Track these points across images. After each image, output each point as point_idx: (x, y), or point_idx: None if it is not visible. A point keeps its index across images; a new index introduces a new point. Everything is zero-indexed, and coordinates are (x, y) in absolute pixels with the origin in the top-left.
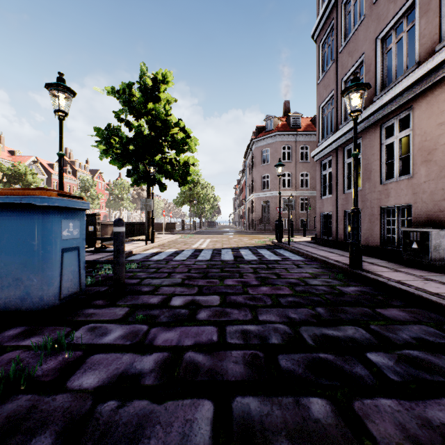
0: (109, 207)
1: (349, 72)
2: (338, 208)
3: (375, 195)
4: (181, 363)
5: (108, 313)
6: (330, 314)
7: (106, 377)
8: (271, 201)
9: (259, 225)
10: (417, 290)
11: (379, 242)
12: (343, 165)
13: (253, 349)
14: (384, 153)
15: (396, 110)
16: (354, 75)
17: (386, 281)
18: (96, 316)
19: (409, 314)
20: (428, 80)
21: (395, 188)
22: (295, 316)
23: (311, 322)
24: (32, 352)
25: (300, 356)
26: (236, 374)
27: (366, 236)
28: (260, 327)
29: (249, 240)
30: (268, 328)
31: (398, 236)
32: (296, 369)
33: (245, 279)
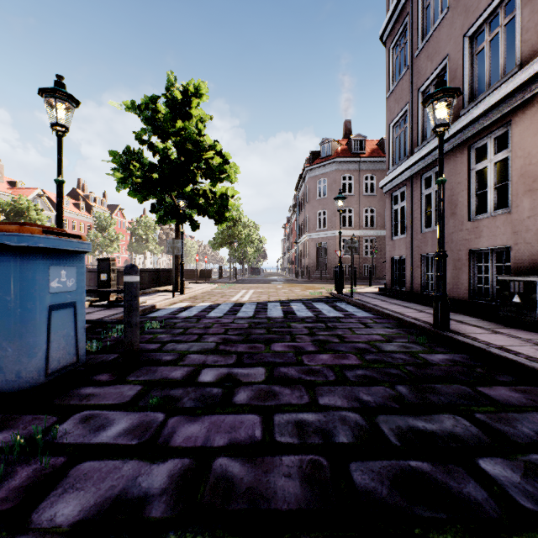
0: (131, 250)
1: (428, 81)
2: (414, 251)
3: (462, 235)
4: (207, 478)
5: (113, 393)
6: (416, 395)
7: (94, 504)
8: (328, 243)
9: (313, 272)
10: (529, 360)
11: (468, 294)
12: (420, 198)
13: (313, 452)
14: (474, 181)
15: (490, 126)
16: (439, 78)
17: (485, 347)
18: (96, 398)
19: (524, 395)
20: (534, 86)
21: (488, 226)
22: (368, 398)
23: (391, 407)
24: None
25: (381, 465)
26: (289, 498)
27: (450, 287)
28: (321, 415)
29: (302, 291)
30: (332, 418)
31: (492, 286)
32: (378, 488)
33: (299, 343)
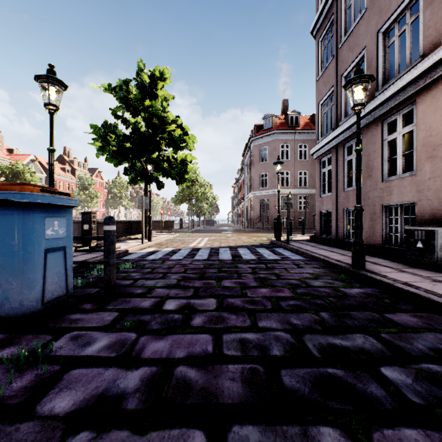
0: (108, 206)
1: (349, 68)
2: (338, 206)
3: (377, 193)
4: (170, 381)
5: (95, 318)
6: (336, 320)
7: (83, 399)
8: (269, 199)
9: (257, 224)
10: (427, 292)
11: (381, 241)
12: (344, 163)
13: (252, 362)
14: (386, 149)
15: (399, 105)
16: (357, 67)
17: (392, 282)
18: (82, 322)
19: (421, 320)
20: (434, 73)
21: (398, 186)
22: (297, 322)
23: (315, 329)
24: (3, 367)
25: (305, 371)
26: (233, 395)
27: (367, 235)
28: (260, 335)
29: (248, 239)
30: (268, 336)
31: (400, 234)
32: (302, 388)
33: (244, 280)
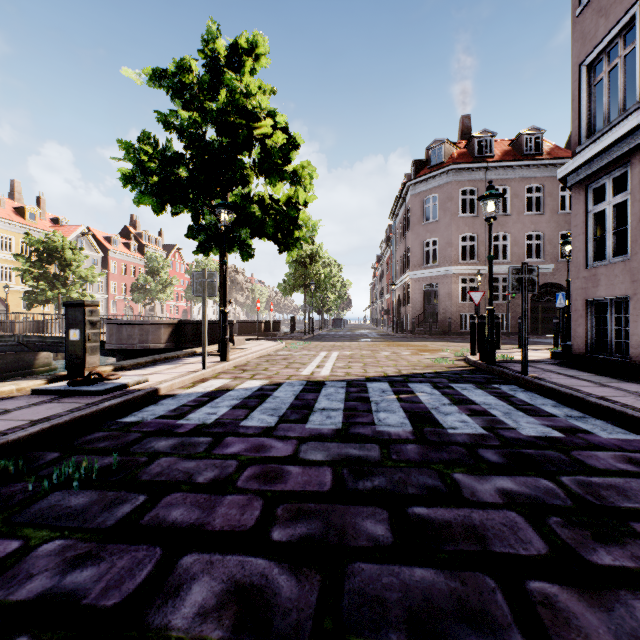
0: (189, 298)
1: None
2: None
3: None
4: None
5: None
6: None
7: None
8: (440, 284)
9: (418, 325)
10: None
11: None
12: None
13: None
14: None
15: None
16: None
17: None
18: None
19: None
20: None
21: None
22: None
23: None
24: None
25: None
26: None
27: None
28: None
29: (416, 356)
30: None
31: None
32: None
33: None
